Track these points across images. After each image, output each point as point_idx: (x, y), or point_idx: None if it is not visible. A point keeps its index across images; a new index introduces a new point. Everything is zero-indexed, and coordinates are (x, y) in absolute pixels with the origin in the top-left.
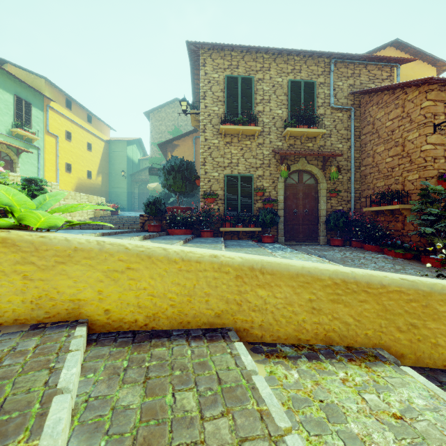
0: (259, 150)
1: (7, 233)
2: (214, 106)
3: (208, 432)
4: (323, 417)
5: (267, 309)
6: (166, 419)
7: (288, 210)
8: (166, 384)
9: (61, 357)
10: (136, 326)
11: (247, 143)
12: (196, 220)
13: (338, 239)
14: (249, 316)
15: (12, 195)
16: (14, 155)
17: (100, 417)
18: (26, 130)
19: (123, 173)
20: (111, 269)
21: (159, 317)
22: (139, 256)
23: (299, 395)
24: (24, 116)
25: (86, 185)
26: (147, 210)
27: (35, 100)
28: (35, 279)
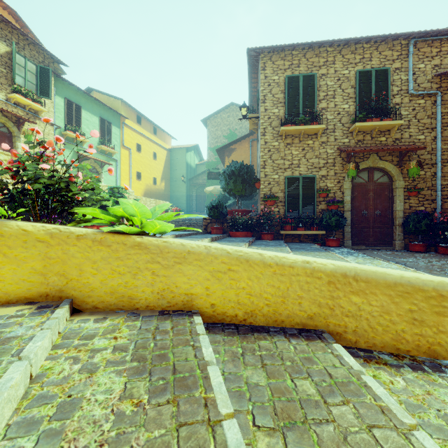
0: (322, 149)
1: (141, 238)
2: (274, 109)
3: (335, 414)
4: (443, 424)
5: (361, 315)
6: (294, 398)
7: (355, 212)
8: (282, 371)
9: (195, 338)
10: (237, 320)
11: (308, 142)
12: (256, 223)
13: (419, 244)
14: (342, 321)
15: (137, 208)
16: (99, 167)
17: (239, 388)
18: (108, 146)
19: (183, 178)
20: (215, 270)
21: (256, 314)
22: (238, 259)
23: (411, 401)
24: (106, 134)
25: (152, 190)
26: (210, 214)
27: (114, 119)
28: (160, 275)
